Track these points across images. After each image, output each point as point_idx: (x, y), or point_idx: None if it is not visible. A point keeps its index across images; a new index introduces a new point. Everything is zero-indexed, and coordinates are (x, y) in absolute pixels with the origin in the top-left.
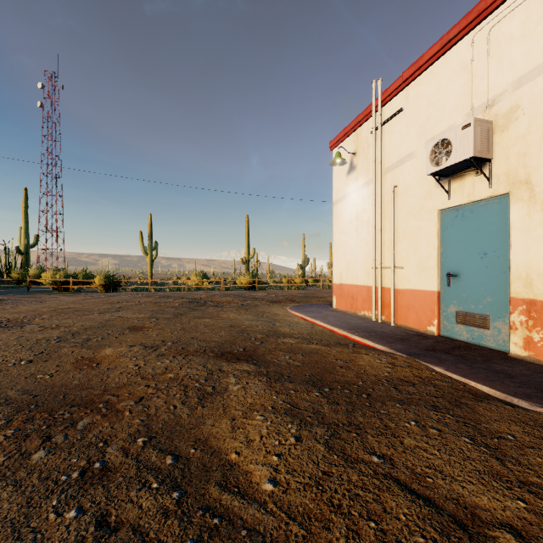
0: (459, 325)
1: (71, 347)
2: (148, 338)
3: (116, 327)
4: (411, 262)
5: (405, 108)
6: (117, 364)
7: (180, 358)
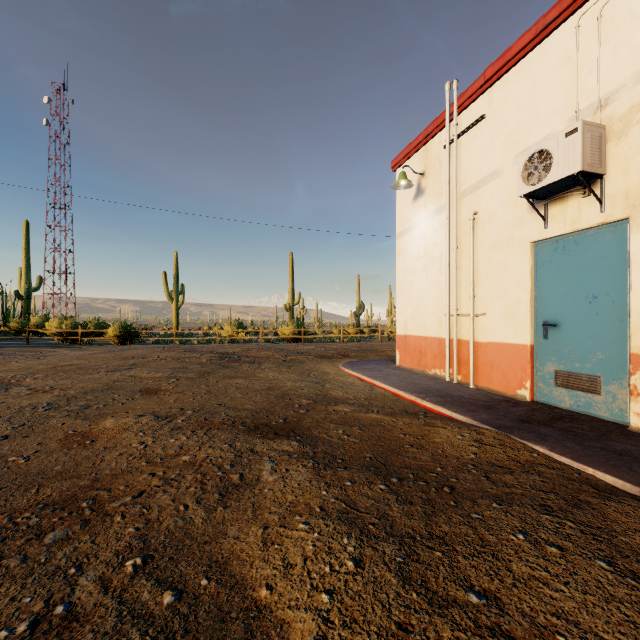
0: (559, 388)
1: (63, 417)
2: (164, 404)
3: (125, 390)
4: (496, 308)
5: (487, 114)
6: (117, 441)
7: (200, 433)
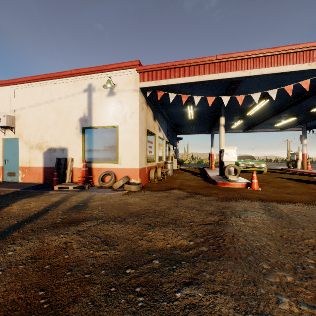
0: (8, 176)
1: None
2: None
3: None
4: None
5: None
6: None
7: None
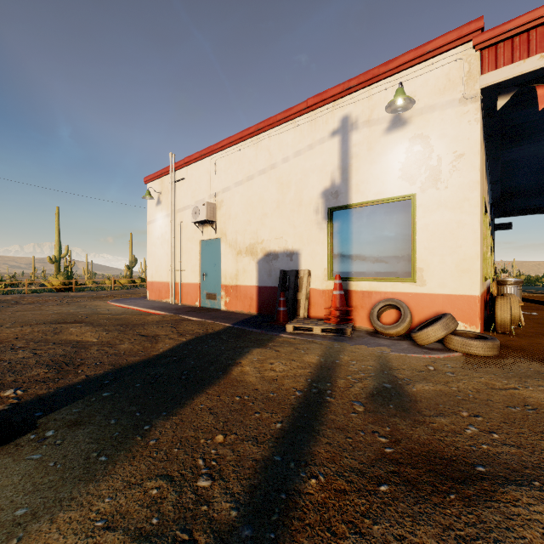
0: (207, 300)
1: None
2: None
3: None
4: (189, 267)
5: (186, 178)
6: None
7: (28, 326)
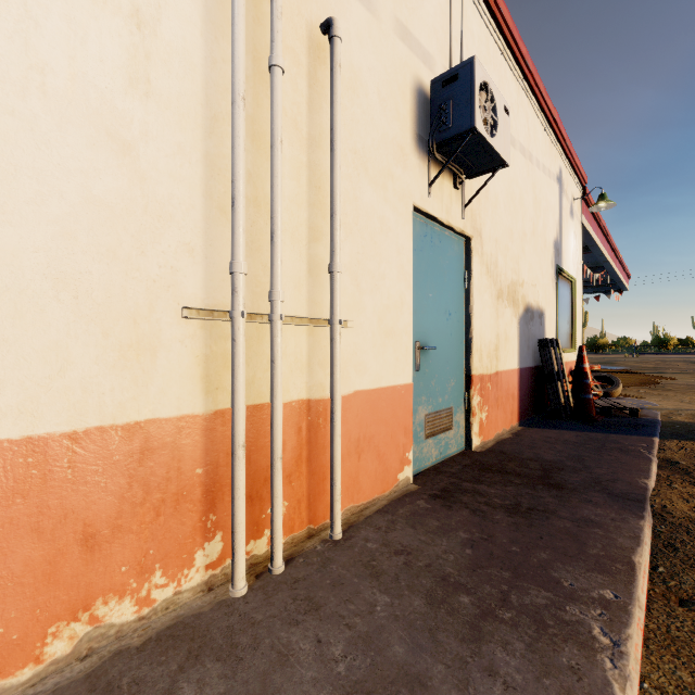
0: (429, 440)
1: None
2: None
3: None
4: (369, 311)
5: None
6: None
7: None
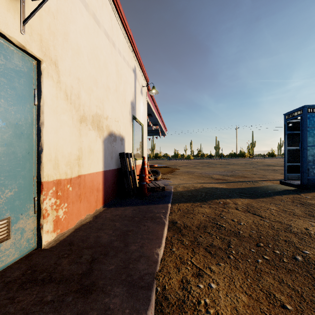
0: None
1: None
2: None
3: None
4: None
5: None
6: None
7: None
